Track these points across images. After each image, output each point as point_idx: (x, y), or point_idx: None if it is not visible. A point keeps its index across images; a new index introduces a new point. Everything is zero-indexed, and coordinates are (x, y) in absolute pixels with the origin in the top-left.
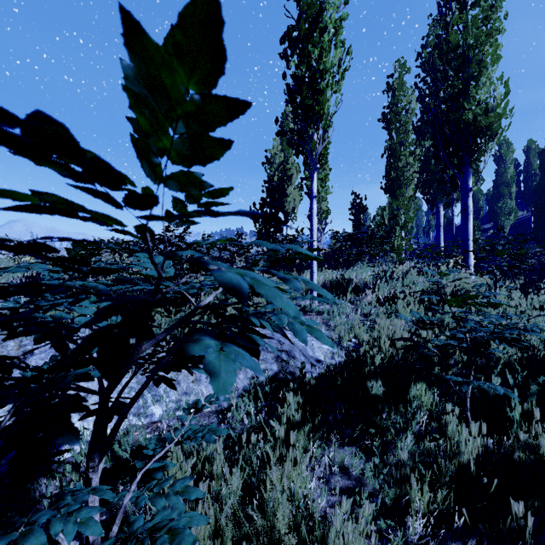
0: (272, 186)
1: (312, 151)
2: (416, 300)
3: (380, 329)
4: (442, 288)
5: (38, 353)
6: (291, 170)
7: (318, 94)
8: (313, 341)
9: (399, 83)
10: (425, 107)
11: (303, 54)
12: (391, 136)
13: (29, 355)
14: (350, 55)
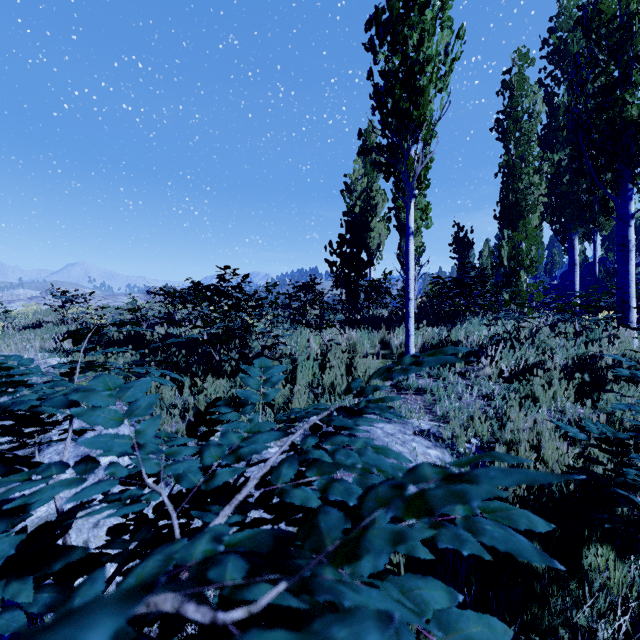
0: (352, 218)
1: (407, 171)
2: (560, 376)
3: (515, 429)
4: (592, 355)
5: (57, 444)
6: (376, 199)
7: (416, 94)
8: (415, 443)
9: (520, 80)
10: (553, 110)
11: (396, 42)
12: (508, 149)
13: (45, 446)
14: (462, 38)
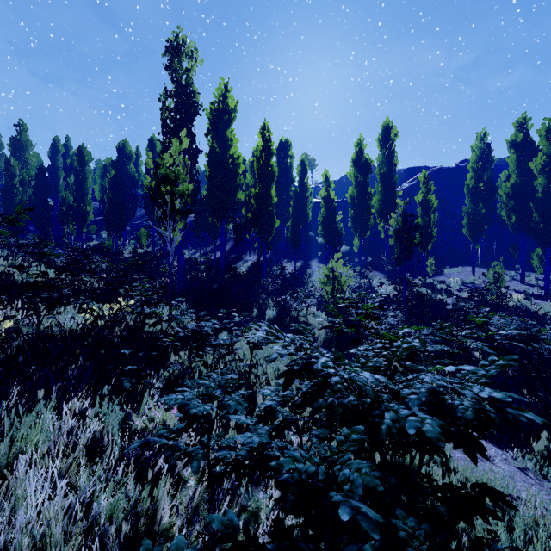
0: None
1: None
2: None
3: None
4: None
5: None
6: None
7: None
8: None
9: None
10: None
11: None
12: None
13: None
14: None
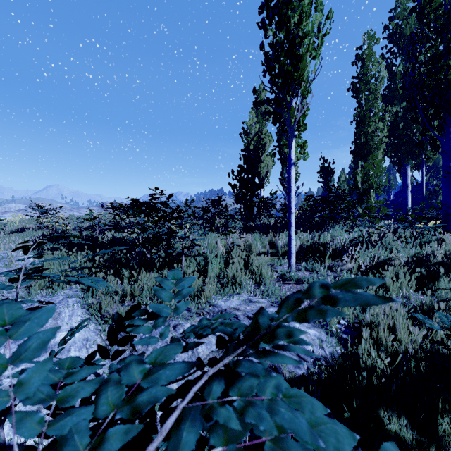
0: (248, 153)
1: (290, 118)
2: (404, 270)
3: (375, 314)
4: (426, 254)
5: None
6: (265, 139)
7: (297, 60)
8: (297, 324)
9: (369, 54)
10: (392, 75)
11: (282, 21)
12: (360, 104)
13: None
14: (330, 18)
